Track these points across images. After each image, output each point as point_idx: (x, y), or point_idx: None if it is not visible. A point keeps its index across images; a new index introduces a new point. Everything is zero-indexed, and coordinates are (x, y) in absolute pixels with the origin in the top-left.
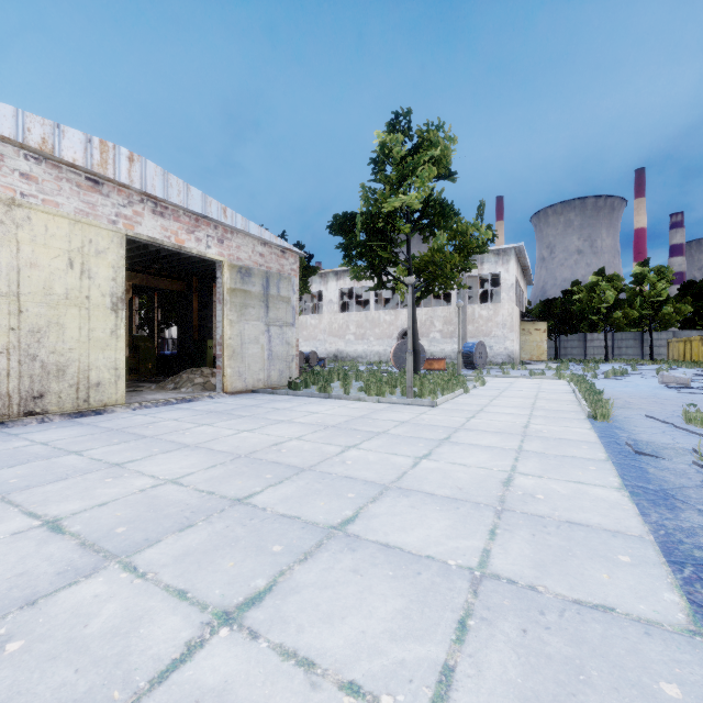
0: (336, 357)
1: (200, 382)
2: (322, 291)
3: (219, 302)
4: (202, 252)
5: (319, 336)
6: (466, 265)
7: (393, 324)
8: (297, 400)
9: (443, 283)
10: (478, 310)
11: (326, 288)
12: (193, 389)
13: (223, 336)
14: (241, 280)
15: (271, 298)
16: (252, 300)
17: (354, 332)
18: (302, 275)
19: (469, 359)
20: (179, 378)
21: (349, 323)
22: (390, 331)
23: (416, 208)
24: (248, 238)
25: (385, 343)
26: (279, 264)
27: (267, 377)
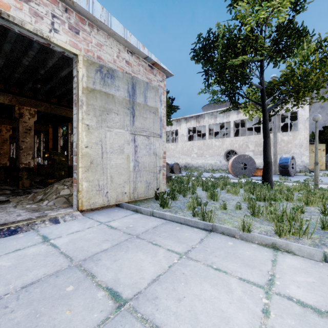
0: (186, 167)
1: (65, 194)
2: (177, 130)
3: (74, 105)
4: (43, 32)
5: (175, 155)
6: (324, 79)
7: (221, 147)
8: (164, 235)
9: (298, 99)
10: (280, 136)
11: (180, 127)
12: (55, 202)
13: (78, 144)
14: (101, 81)
15: (137, 106)
16: (115, 105)
17: (196, 152)
18: (167, 112)
19: (284, 169)
20: (50, 188)
21: (193, 147)
22: (219, 151)
23: (280, 21)
24: (112, 40)
25: (215, 158)
26: (147, 77)
27: (133, 189)
